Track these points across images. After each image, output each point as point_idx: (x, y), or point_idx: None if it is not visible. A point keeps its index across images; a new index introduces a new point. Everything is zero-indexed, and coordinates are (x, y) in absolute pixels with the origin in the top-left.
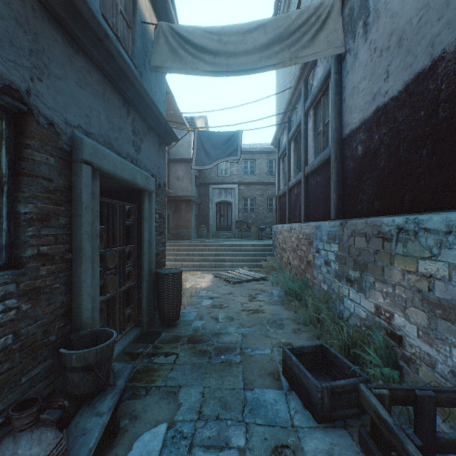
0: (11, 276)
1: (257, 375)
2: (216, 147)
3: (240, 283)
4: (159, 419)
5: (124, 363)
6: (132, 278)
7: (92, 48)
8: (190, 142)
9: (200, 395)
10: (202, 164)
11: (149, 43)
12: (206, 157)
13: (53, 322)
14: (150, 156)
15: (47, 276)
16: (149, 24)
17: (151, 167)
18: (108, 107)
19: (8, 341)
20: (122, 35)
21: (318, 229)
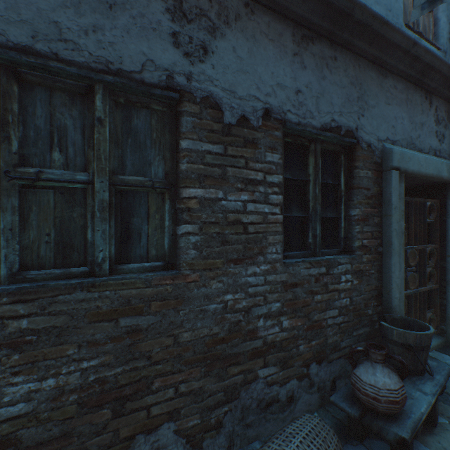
0: (347, 258)
1: None
2: None
3: None
4: None
5: None
6: (432, 280)
7: (398, 64)
8: None
9: None
10: None
11: None
12: None
13: (369, 299)
14: None
15: (366, 263)
16: None
17: None
18: (410, 109)
19: (346, 302)
20: (421, 26)
21: None
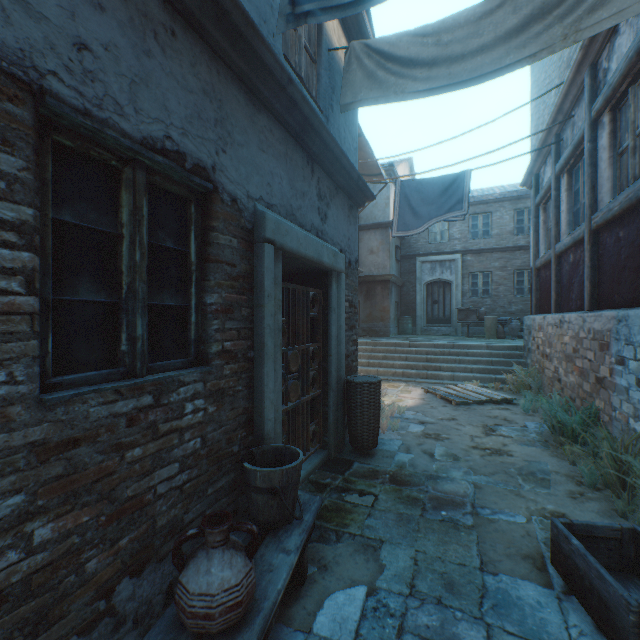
0: (198, 373)
1: (503, 553)
2: (427, 200)
3: (467, 405)
4: (355, 578)
5: (308, 493)
6: (316, 386)
7: (274, 101)
8: (388, 199)
9: (411, 561)
10: (407, 228)
11: (336, 75)
12: (413, 217)
13: (235, 430)
14: (338, 225)
15: (230, 377)
16: (338, 50)
17: (339, 239)
18: (290, 169)
19: (196, 445)
20: (305, 74)
21: (622, 323)
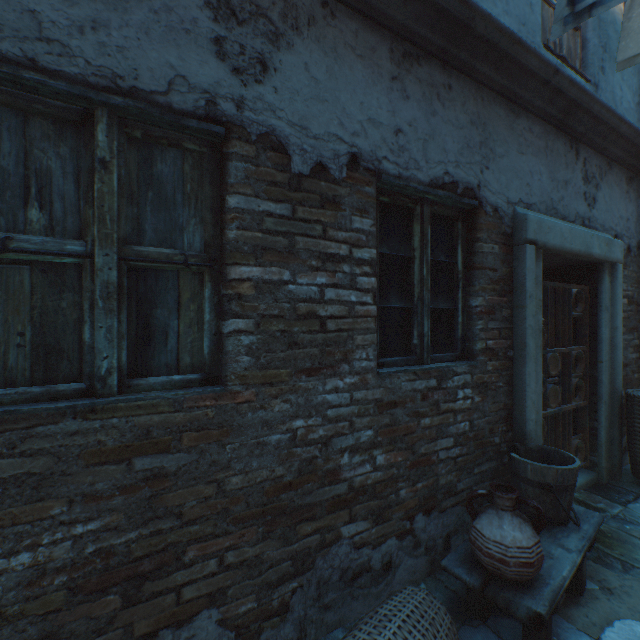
0: (465, 366)
1: None
2: None
3: None
4: None
5: None
6: (579, 395)
7: (535, 99)
8: None
9: None
10: None
11: (608, 27)
12: None
13: (496, 422)
14: (611, 206)
15: (491, 372)
16: None
17: (612, 223)
18: (550, 161)
19: (465, 427)
20: (566, 48)
21: None
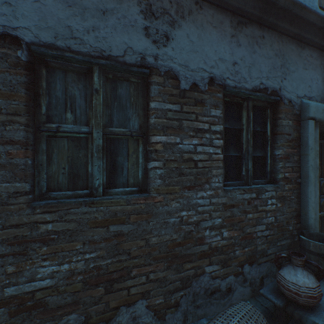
0: (272, 187)
1: None
2: None
3: None
4: None
5: None
6: None
7: (314, 38)
8: None
9: None
10: None
11: None
12: None
13: (290, 218)
14: None
15: (287, 191)
16: None
17: None
18: (323, 72)
19: (272, 220)
20: None
21: None
